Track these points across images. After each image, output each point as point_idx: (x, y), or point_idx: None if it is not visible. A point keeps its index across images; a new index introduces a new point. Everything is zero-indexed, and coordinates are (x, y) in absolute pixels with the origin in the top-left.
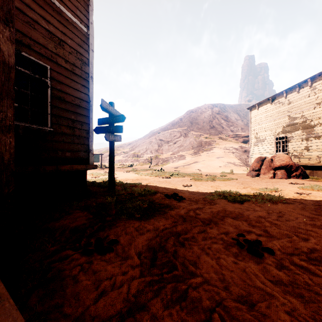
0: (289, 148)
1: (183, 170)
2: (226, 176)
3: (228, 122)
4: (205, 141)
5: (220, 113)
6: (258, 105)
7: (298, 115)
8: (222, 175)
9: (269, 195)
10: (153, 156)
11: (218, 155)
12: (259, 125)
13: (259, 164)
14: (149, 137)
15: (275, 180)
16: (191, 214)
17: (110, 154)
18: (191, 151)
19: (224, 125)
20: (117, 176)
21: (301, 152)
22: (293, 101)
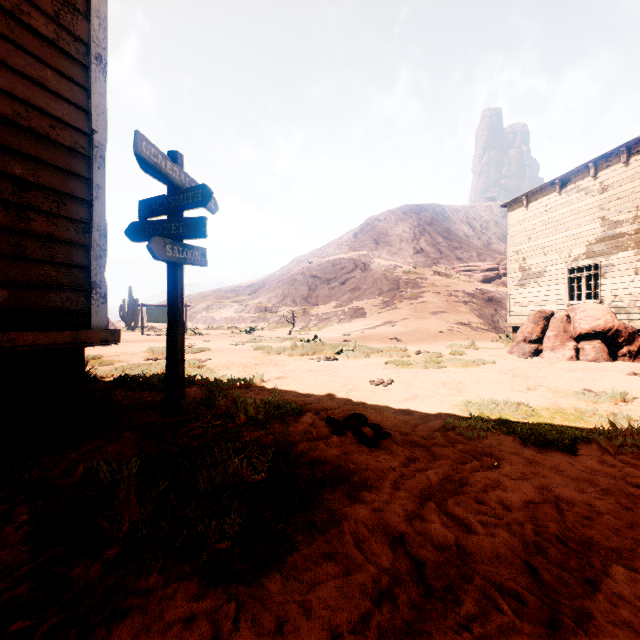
0: (602, 291)
1: (364, 341)
2: (464, 354)
3: (451, 240)
4: (405, 278)
5: (434, 224)
6: (527, 198)
7: (626, 216)
8: (454, 352)
9: (628, 419)
10: (297, 309)
11: (435, 307)
12: (531, 240)
13: (539, 326)
14: (289, 270)
15: (587, 366)
16: (437, 529)
17: (171, 299)
18: (378, 299)
19: (442, 247)
20: (212, 356)
21: (633, 300)
22: (612, 186)
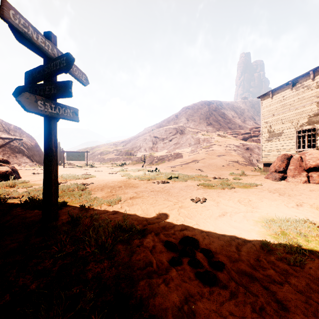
0: (318, 143)
1: (182, 171)
2: (241, 179)
3: (225, 119)
4: (202, 138)
5: (217, 110)
6: (272, 93)
7: None
8: (235, 178)
9: None
10: (147, 154)
11: (219, 153)
12: (274, 116)
13: (284, 163)
14: (143, 134)
15: (318, 187)
16: None
17: (46, 144)
18: (189, 148)
19: (221, 122)
20: (95, 181)
21: None
22: None
